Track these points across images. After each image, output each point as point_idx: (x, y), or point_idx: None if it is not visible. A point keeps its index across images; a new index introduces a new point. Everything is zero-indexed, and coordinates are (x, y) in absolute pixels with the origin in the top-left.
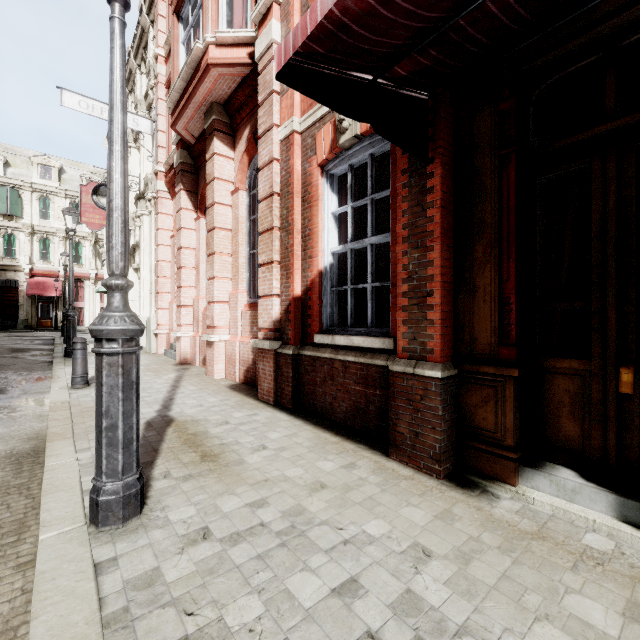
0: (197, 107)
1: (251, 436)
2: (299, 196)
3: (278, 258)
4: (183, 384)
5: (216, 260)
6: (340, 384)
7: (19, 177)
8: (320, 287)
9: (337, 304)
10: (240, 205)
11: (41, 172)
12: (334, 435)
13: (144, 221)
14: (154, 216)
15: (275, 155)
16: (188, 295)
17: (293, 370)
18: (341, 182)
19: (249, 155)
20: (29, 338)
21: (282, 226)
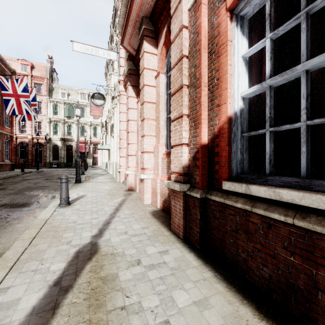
0: (133, 24)
1: (156, 295)
2: (206, 51)
3: (187, 112)
4: (123, 207)
5: (145, 124)
6: (259, 243)
7: (73, 100)
8: (229, 133)
9: (247, 150)
10: (160, 84)
11: (81, 96)
12: (257, 315)
13: (115, 110)
14: (118, 106)
15: (184, 23)
16: (133, 148)
17: (200, 213)
18: (251, 26)
19: (166, 46)
20: (71, 171)
21: (190, 83)
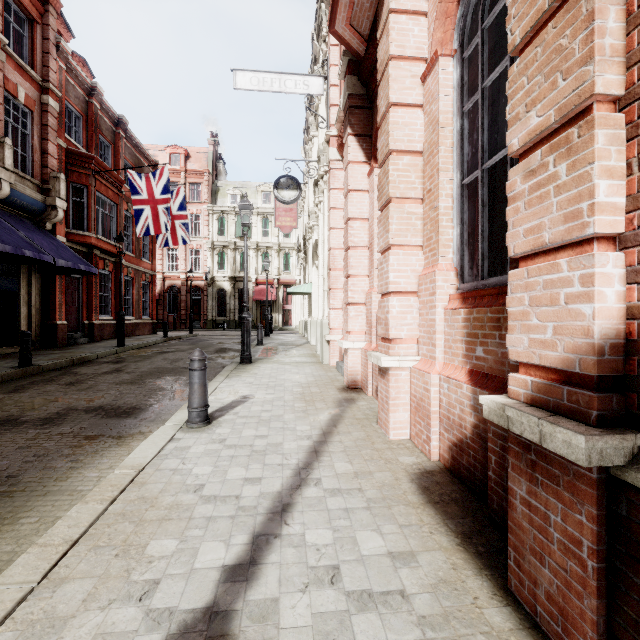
0: None
1: None
2: None
3: (615, 84)
4: (331, 447)
5: (392, 213)
6: None
7: None
8: None
9: None
10: (440, 88)
11: (263, 198)
12: None
13: (321, 209)
14: (326, 195)
15: None
16: (358, 288)
17: None
18: None
19: None
20: None
21: None
